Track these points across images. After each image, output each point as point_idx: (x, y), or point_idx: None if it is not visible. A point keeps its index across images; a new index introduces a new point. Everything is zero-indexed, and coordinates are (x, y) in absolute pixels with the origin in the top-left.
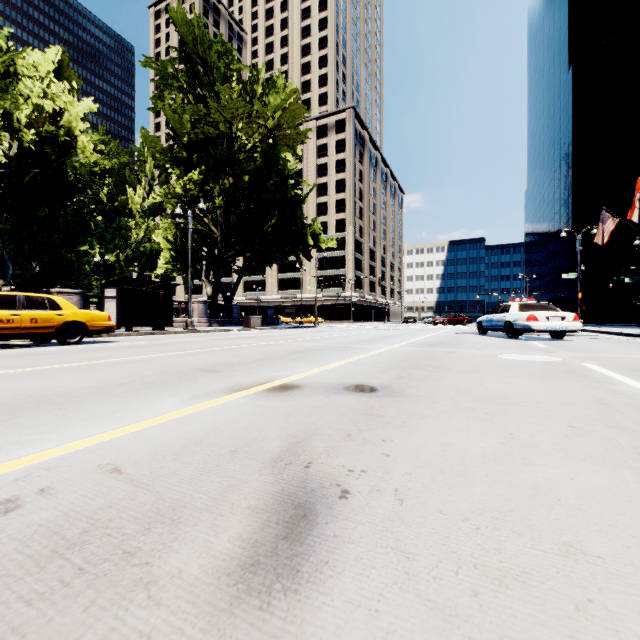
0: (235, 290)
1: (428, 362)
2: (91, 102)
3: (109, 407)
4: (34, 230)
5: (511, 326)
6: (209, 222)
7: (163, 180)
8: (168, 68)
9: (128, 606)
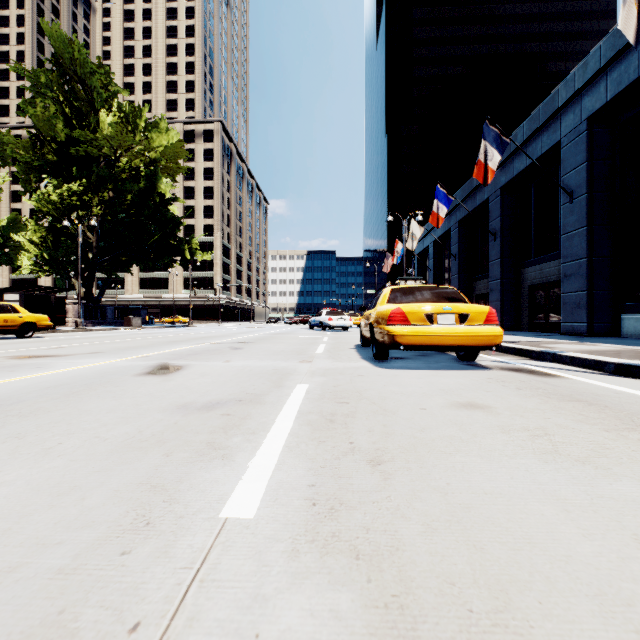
0: (104, 291)
1: (268, 338)
2: None
3: (169, 346)
4: None
5: (322, 324)
6: (85, 228)
7: (24, 178)
8: (40, 77)
9: (223, 350)
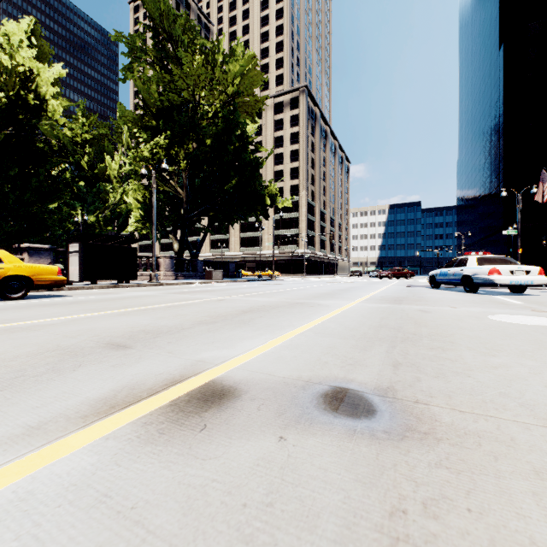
0: (200, 247)
1: (413, 328)
2: (60, 68)
3: None
4: (5, 188)
5: (470, 280)
6: (175, 184)
7: (134, 147)
8: (137, 42)
9: None
